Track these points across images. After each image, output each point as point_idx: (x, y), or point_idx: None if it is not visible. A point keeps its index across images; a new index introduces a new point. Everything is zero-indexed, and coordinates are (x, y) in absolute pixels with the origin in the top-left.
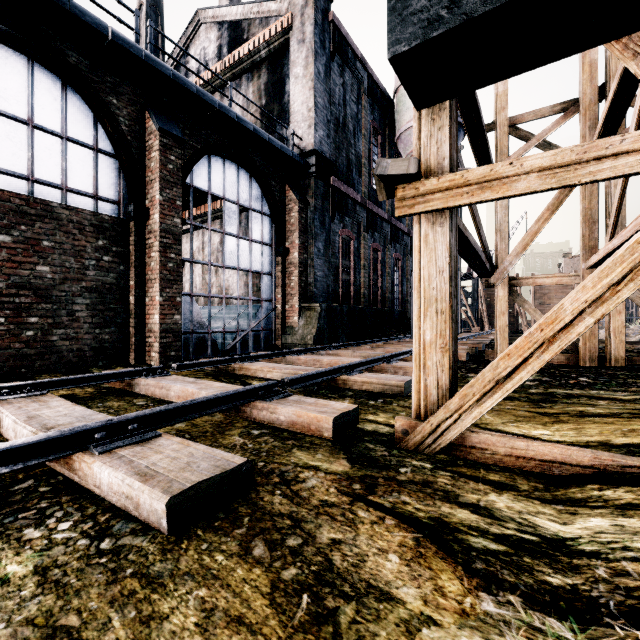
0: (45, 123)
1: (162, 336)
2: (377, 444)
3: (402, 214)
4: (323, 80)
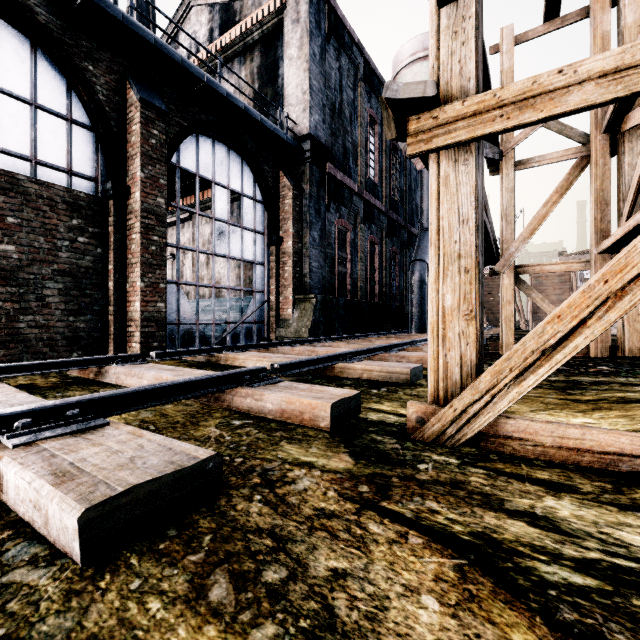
0: (10, 87)
1: (144, 325)
2: (385, 435)
3: (416, 151)
4: (318, 62)
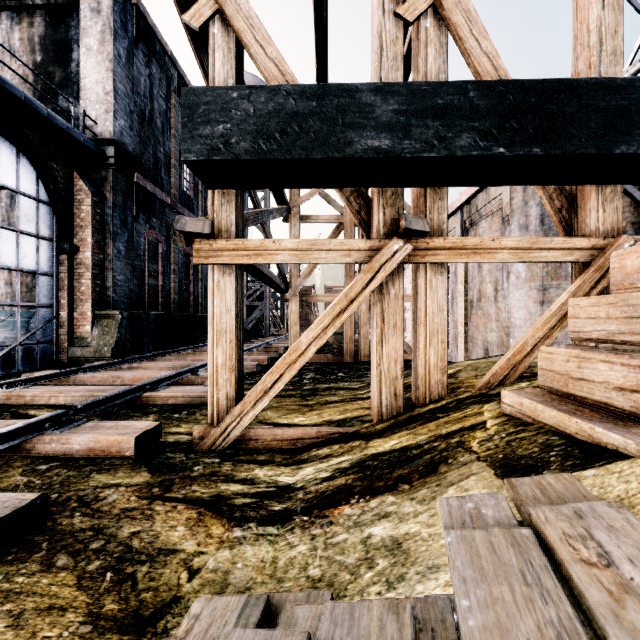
0: None
1: None
2: (177, 452)
3: (199, 263)
4: (125, 65)
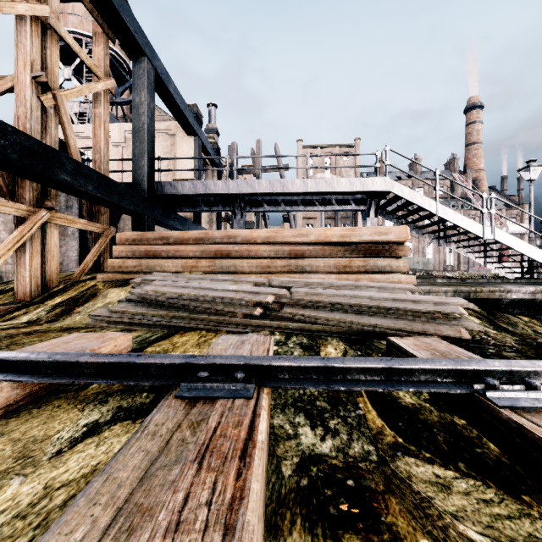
0: None
1: None
2: None
3: None
4: None
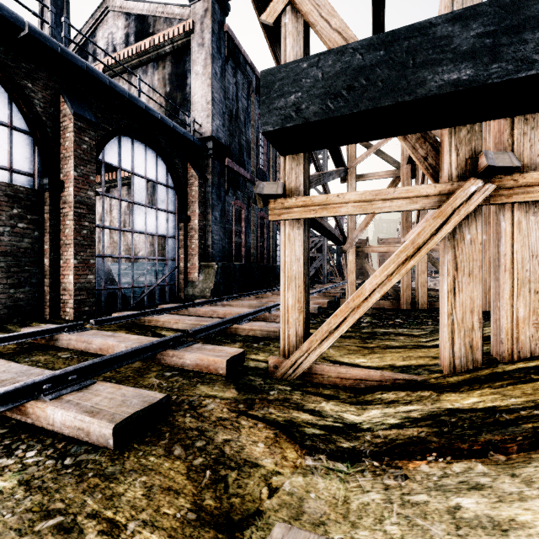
0: None
1: (77, 294)
2: (257, 376)
3: (273, 219)
4: (219, 79)
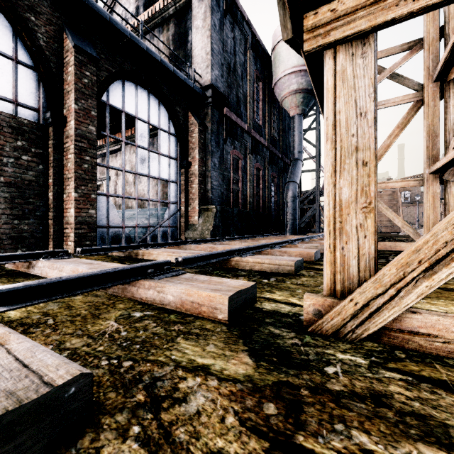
0: None
1: (77, 227)
2: (283, 328)
3: (313, 46)
4: (218, 31)
